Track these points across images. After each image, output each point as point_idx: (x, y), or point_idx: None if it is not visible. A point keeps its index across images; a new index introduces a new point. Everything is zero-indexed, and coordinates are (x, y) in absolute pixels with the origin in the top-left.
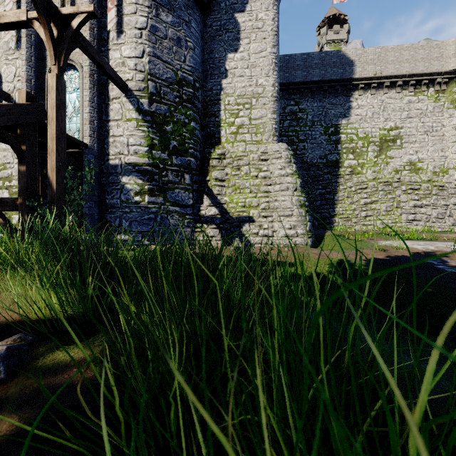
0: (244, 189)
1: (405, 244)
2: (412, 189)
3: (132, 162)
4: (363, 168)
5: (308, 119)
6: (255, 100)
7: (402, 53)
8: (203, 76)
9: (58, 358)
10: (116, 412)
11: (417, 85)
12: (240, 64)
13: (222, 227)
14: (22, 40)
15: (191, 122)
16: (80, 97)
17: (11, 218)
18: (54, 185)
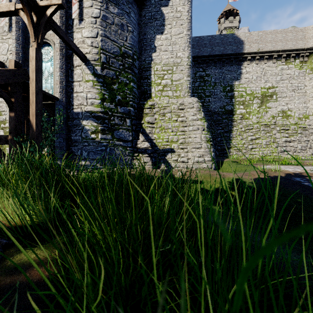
0: (168, 129)
1: (305, 170)
2: (284, 130)
3: (90, 111)
4: (249, 115)
5: (212, 81)
6: (175, 67)
7: (277, 35)
8: (139, 51)
9: (23, 258)
10: (64, 310)
11: (287, 58)
12: (165, 42)
13: (152, 156)
14: (13, 25)
15: (130, 82)
16: (53, 65)
17: (5, 149)
18: (34, 126)
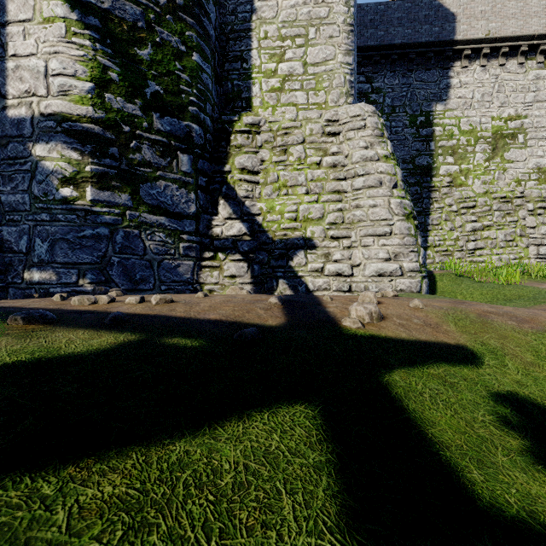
0: (296, 188)
1: None
2: (544, 209)
3: (56, 113)
4: (467, 177)
5: (386, 103)
6: (314, 29)
7: (529, 3)
8: None
9: None
10: None
11: None
12: None
13: (254, 259)
14: None
15: (192, 52)
16: None
17: None
18: None
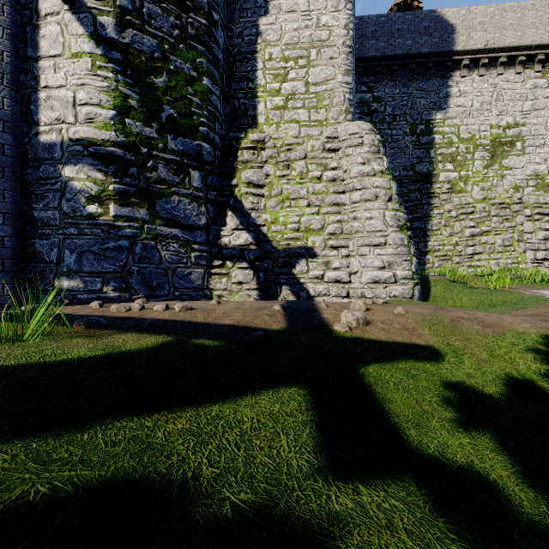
0: (298, 201)
1: None
2: (541, 214)
3: (83, 138)
4: (466, 184)
5: (387, 112)
6: (315, 51)
7: (526, 14)
8: (227, 12)
9: None
10: None
11: (546, 62)
12: None
13: (259, 266)
14: None
15: (203, 77)
16: None
17: None
18: None
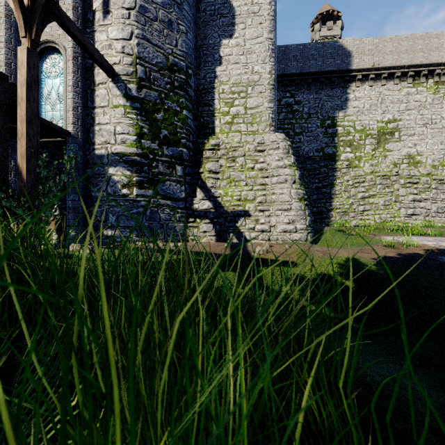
0: (240, 182)
1: None
2: (411, 183)
3: (120, 152)
4: (360, 161)
5: (304, 111)
6: (251, 88)
7: (401, 44)
8: (196, 63)
9: None
10: None
11: (415, 77)
12: (235, 50)
13: (216, 222)
14: (1, 21)
15: (183, 110)
16: (64, 82)
17: None
18: (24, 174)
